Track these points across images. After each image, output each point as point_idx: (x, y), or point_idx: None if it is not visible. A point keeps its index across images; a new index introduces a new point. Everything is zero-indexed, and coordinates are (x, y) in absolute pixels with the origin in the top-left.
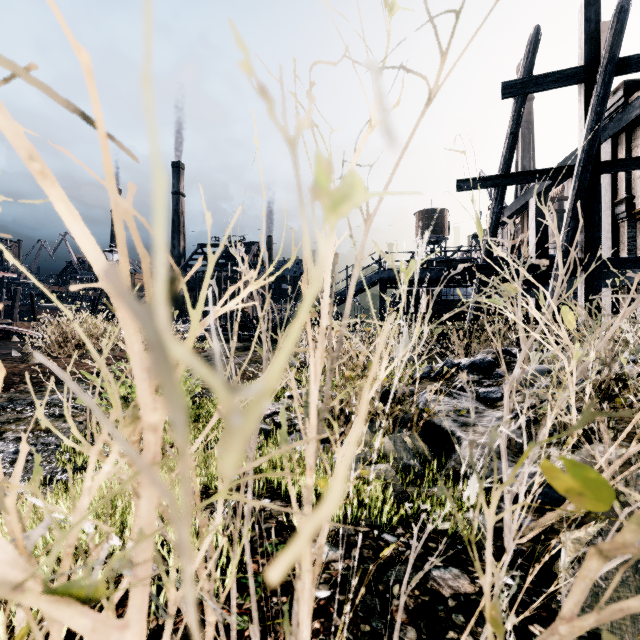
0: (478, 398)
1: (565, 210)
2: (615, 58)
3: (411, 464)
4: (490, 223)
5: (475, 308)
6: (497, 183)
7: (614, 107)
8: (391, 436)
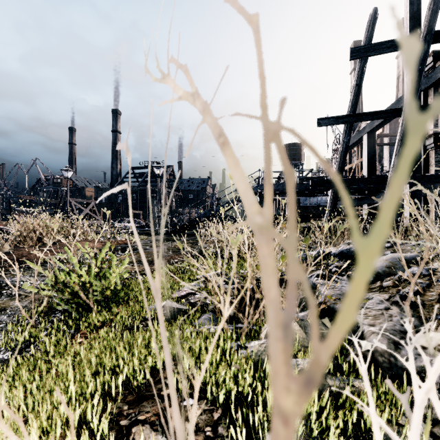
0: None
1: (386, 143)
2: (432, 30)
3: None
4: (341, 149)
5: (330, 211)
6: (346, 121)
7: (425, 69)
8: (301, 323)
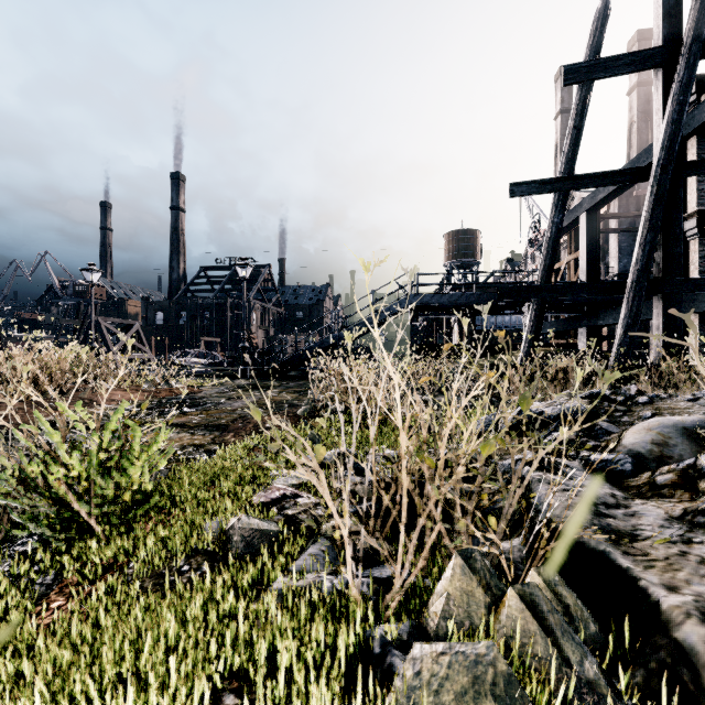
0: (592, 470)
1: (615, 229)
2: (701, 36)
3: (589, 677)
4: (549, 236)
5: (531, 338)
6: (558, 187)
7: None
8: (523, 592)
